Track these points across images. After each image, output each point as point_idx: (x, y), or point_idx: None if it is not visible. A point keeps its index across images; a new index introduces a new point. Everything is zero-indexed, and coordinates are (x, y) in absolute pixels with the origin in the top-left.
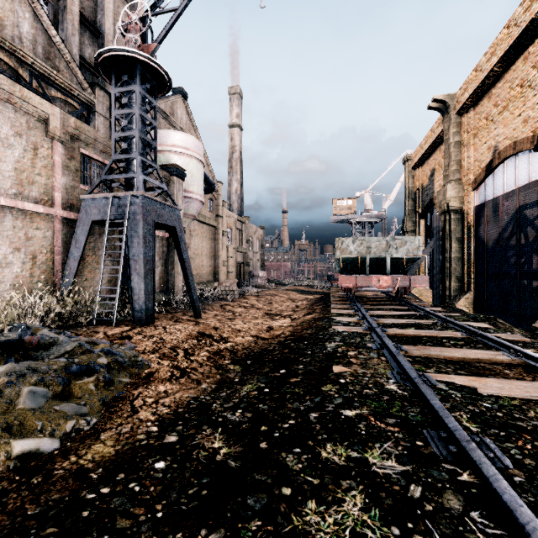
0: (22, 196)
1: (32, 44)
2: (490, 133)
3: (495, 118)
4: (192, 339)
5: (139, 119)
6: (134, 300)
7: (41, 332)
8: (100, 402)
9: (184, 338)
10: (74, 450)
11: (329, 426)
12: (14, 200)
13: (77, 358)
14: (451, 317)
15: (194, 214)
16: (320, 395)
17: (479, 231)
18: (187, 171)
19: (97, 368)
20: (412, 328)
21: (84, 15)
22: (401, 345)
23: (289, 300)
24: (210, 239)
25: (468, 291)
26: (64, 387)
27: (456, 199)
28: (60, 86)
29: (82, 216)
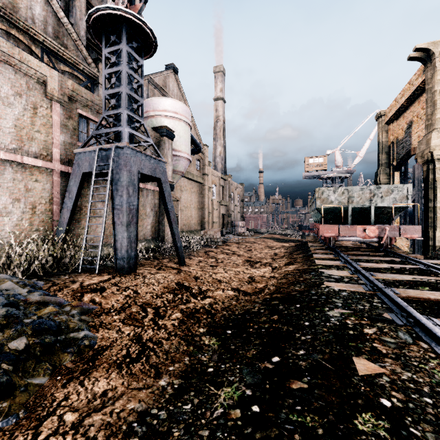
0: (22, 151)
1: (43, 24)
2: None
3: None
4: (168, 292)
5: (125, 76)
6: (117, 248)
7: (4, 284)
8: None
9: (160, 291)
10: None
11: None
12: (13, 154)
13: None
14: None
15: (182, 171)
16: None
17: None
18: (176, 132)
19: None
20: (425, 288)
21: (90, 3)
22: (435, 320)
23: (267, 247)
24: (198, 194)
25: None
26: None
27: None
28: (68, 61)
29: (75, 169)
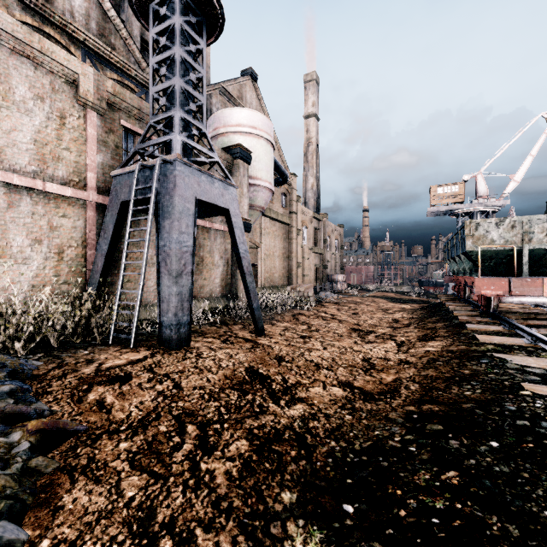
0: (44, 175)
1: (85, 19)
2: None
3: None
4: (231, 388)
5: (179, 62)
6: (163, 310)
7: None
8: None
9: (217, 385)
10: None
11: None
12: (32, 179)
13: None
14: None
15: (262, 206)
16: None
17: None
18: (254, 154)
19: None
20: None
21: None
22: None
23: (380, 310)
24: (283, 239)
25: None
26: None
27: None
28: (116, 65)
29: (112, 198)
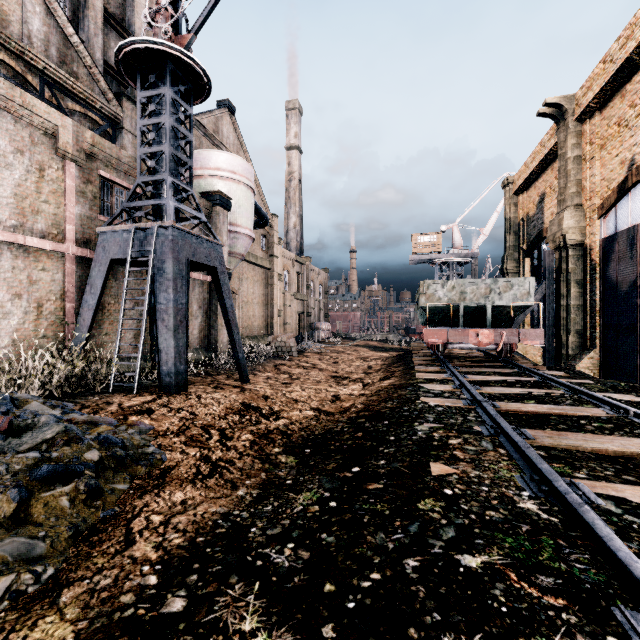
0: (24, 228)
1: (44, 44)
2: (624, 142)
3: (631, 123)
4: (233, 413)
5: (169, 130)
6: (162, 360)
7: (30, 405)
8: (70, 532)
9: (222, 412)
10: (5, 632)
11: (442, 592)
12: (13, 234)
13: (57, 451)
14: (581, 385)
15: (242, 253)
16: (417, 519)
17: (608, 271)
18: (234, 199)
19: (80, 469)
20: (531, 401)
21: (109, 12)
22: (524, 430)
23: (359, 359)
24: (263, 284)
25: (592, 349)
26: (19, 505)
27: (576, 230)
28: (79, 96)
29: (99, 254)
